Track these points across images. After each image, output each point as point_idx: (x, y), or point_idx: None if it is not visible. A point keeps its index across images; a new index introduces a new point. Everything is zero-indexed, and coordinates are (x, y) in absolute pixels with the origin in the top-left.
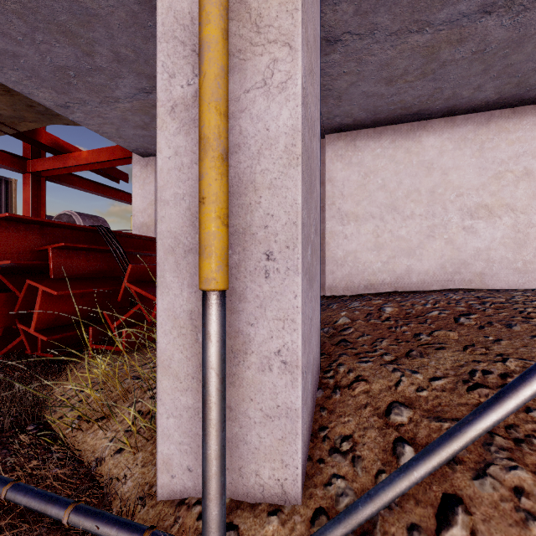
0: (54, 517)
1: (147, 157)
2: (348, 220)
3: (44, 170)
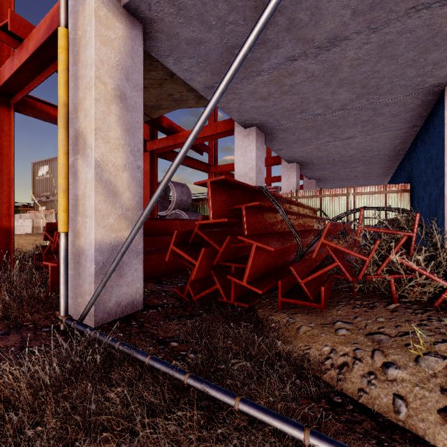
0: None
1: (249, 127)
2: None
3: (157, 148)
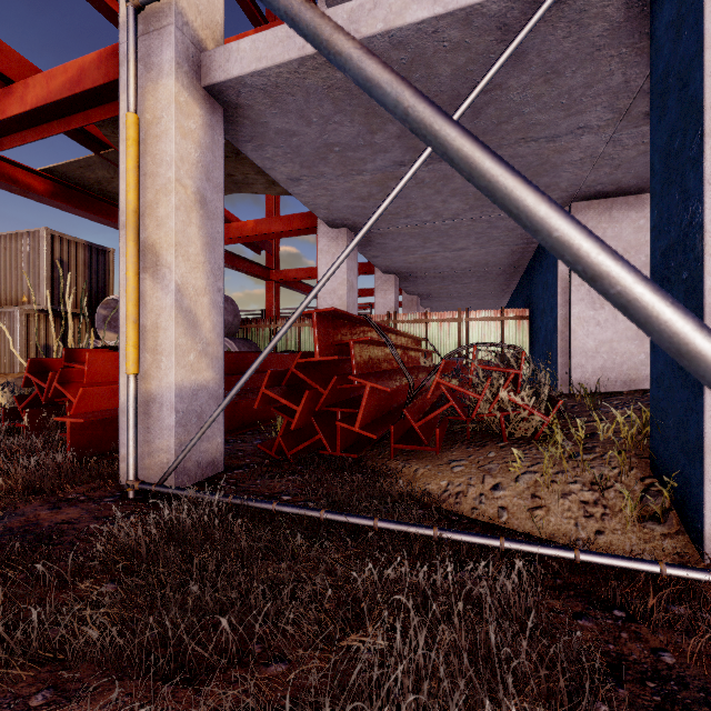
0: (644, 571)
1: (338, 228)
2: (602, 304)
3: None
